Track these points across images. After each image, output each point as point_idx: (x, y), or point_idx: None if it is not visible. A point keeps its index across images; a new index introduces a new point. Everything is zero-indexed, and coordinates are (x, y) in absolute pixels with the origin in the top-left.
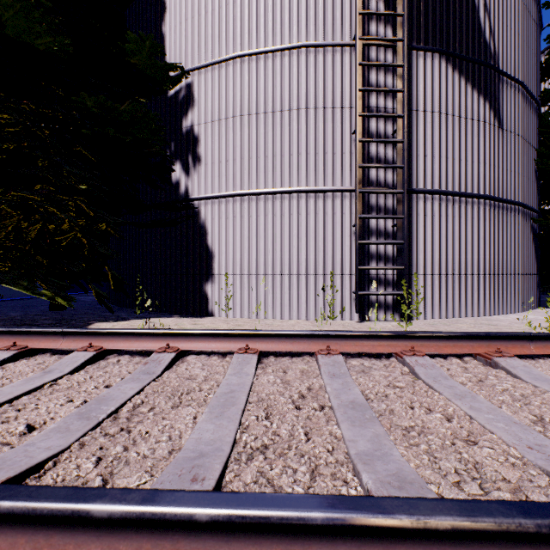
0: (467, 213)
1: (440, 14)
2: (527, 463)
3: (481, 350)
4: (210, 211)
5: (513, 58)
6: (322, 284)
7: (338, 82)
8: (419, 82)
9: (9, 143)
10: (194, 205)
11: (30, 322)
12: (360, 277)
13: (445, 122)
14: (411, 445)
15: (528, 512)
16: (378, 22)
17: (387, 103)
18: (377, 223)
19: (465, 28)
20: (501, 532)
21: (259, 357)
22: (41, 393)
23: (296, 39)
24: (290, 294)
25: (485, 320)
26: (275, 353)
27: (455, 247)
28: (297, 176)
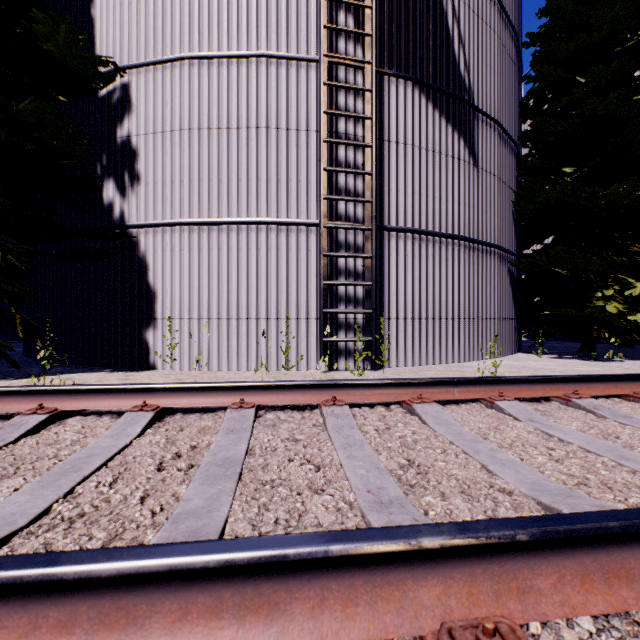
0: (441, 254)
1: (413, 39)
2: (355, 507)
3: (407, 397)
4: (152, 242)
5: (489, 96)
6: (285, 330)
7: (303, 101)
8: (392, 110)
9: None
10: (132, 234)
11: None
12: (325, 321)
13: (419, 156)
14: (253, 499)
15: (211, 549)
16: (347, 40)
17: (357, 130)
18: (346, 262)
19: (439, 58)
20: (167, 571)
21: (162, 414)
22: None
23: (256, 46)
24: (248, 341)
25: (456, 367)
26: (186, 410)
27: (429, 290)
28: (257, 205)
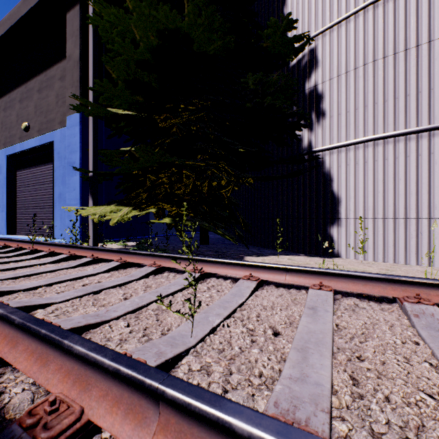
0: None
1: None
2: None
3: None
4: (336, 160)
5: None
6: None
7: None
8: None
9: (192, 127)
10: (317, 156)
11: (200, 252)
12: None
13: None
14: None
15: None
16: None
17: None
18: None
19: None
20: None
21: None
22: (342, 335)
23: None
24: None
25: None
26: None
27: None
28: None
